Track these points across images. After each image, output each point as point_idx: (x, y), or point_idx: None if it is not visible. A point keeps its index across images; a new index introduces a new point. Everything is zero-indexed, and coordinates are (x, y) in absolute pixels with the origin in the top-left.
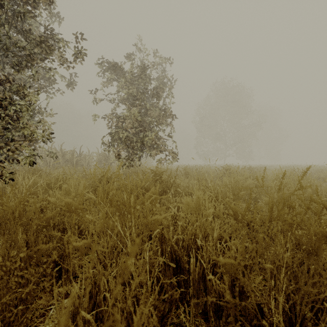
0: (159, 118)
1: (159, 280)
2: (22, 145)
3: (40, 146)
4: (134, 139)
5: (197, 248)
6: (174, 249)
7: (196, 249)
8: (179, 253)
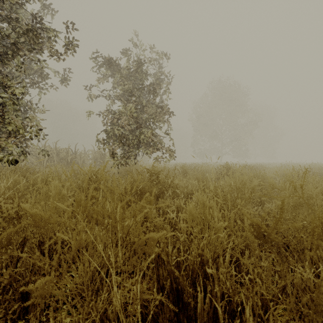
0: (156, 115)
1: (154, 318)
2: (5, 142)
3: (32, 143)
4: (129, 136)
5: (205, 273)
6: (174, 275)
7: (203, 275)
8: (181, 282)
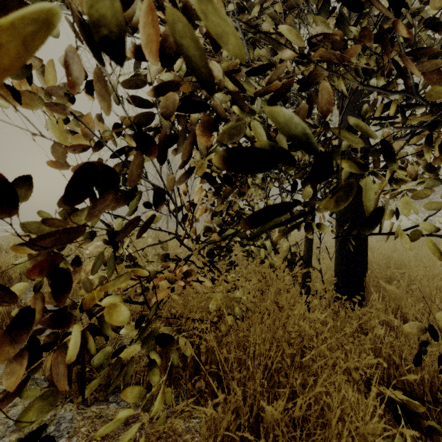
0: None
1: None
2: None
3: None
4: None
5: None
6: None
7: None
8: None
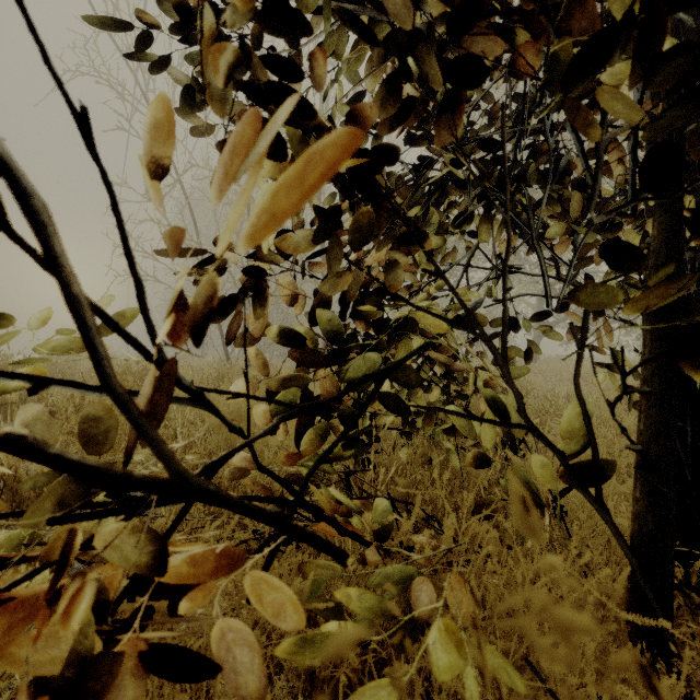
0: None
1: None
2: None
3: None
4: None
5: None
6: None
7: None
8: None
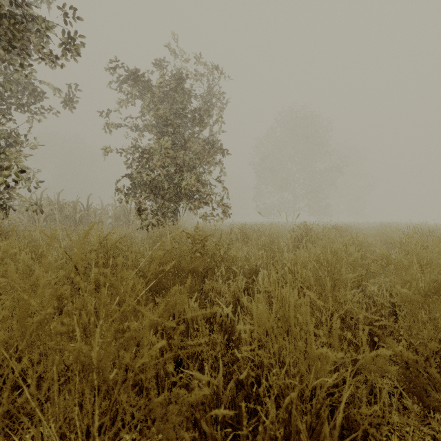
0: (203, 154)
1: None
2: None
3: (17, 194)
4: (164, 184)
5: None
6: None
7: None
8: None
